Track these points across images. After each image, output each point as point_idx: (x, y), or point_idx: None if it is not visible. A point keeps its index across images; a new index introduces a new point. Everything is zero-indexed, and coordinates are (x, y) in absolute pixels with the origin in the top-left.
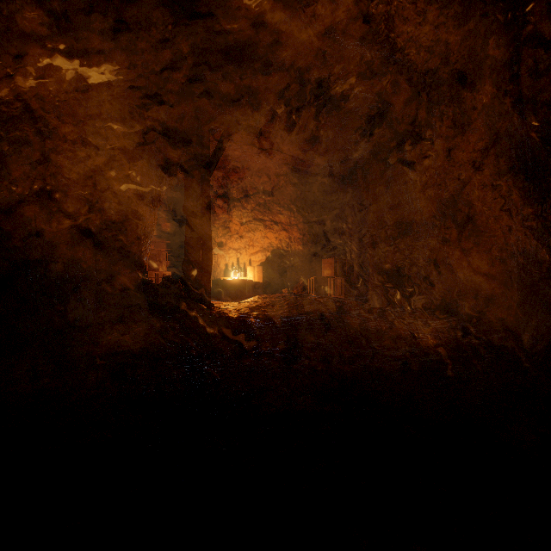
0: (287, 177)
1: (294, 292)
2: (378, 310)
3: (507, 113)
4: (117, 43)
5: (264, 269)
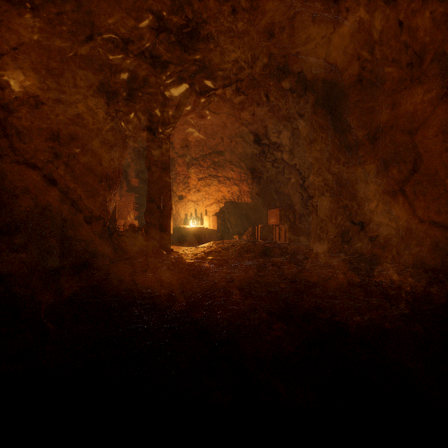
0: (237, 139)
1: (243, 238)
2: (321, 255)
3: None
4: (80, 5)
5: (218, 218)
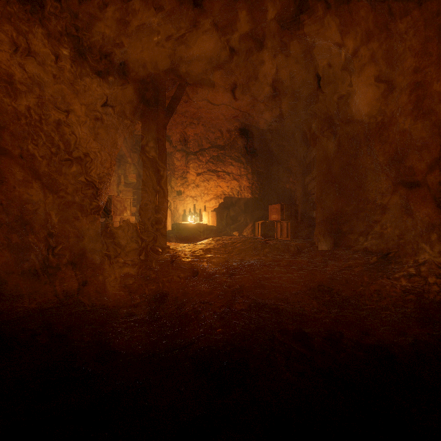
0: (237, 132)
1: (243, 234)
2: (327, 252)
3: None
4: None
5: (217, 214)
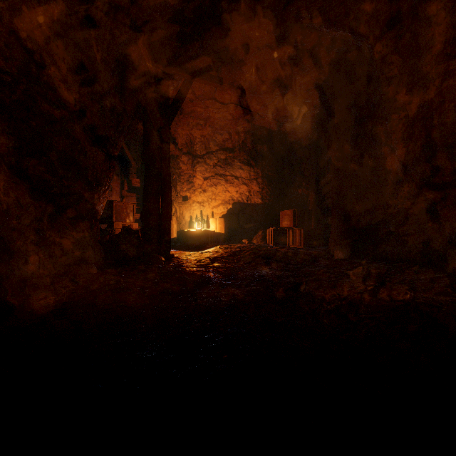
0: (247, 134)
1: (253, 242)
2: (344, 261)
3: None
4: None
5: (225, 221)
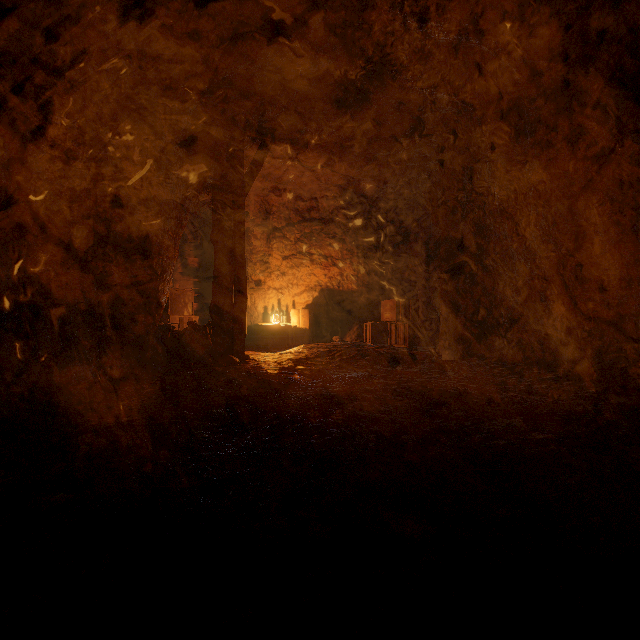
0: (338, 202)
1: (346, 340)
2: (452, 363)
3: (636, 104)
4: (124, 25)
5: (311, 313)
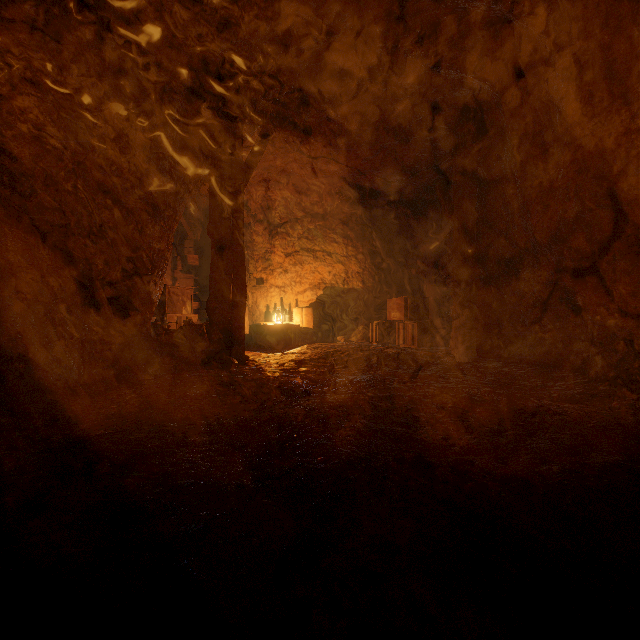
0: (343, 196)
1: (351, 340)
2: (467, 365)
3: None
4: None
5: (314, 312)
